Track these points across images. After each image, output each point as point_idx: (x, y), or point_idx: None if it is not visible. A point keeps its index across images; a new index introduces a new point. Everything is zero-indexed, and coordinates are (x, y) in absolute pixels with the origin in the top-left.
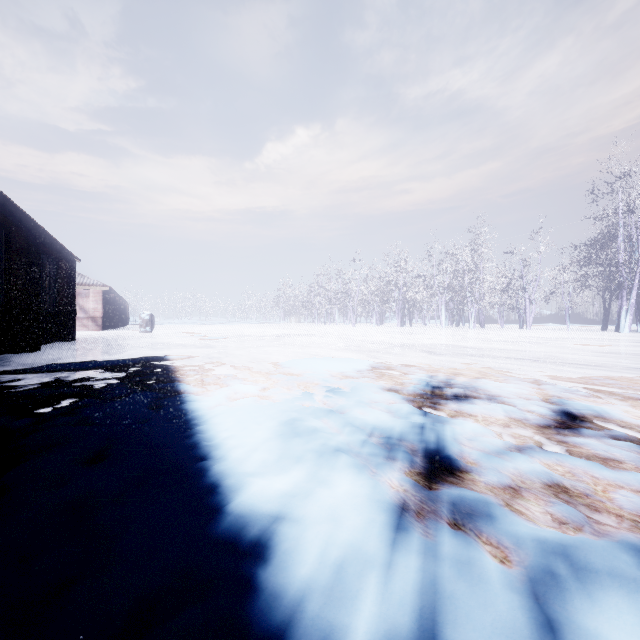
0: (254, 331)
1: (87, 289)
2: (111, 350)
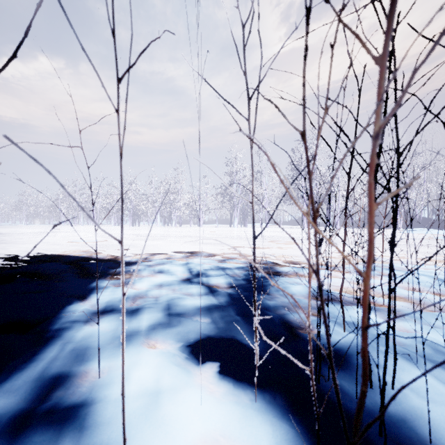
0: (5, 230)
1: None
2: None
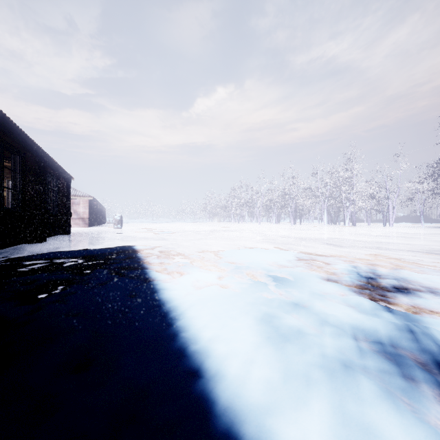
0: (191, 228)
1: (79, 199)
2: (95, 241)
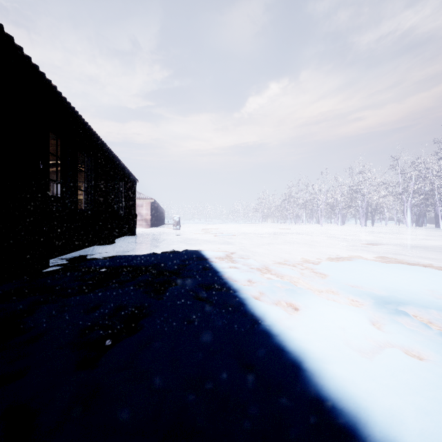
0: (248, 229)
1: (142, 201)
2: (159, 244)
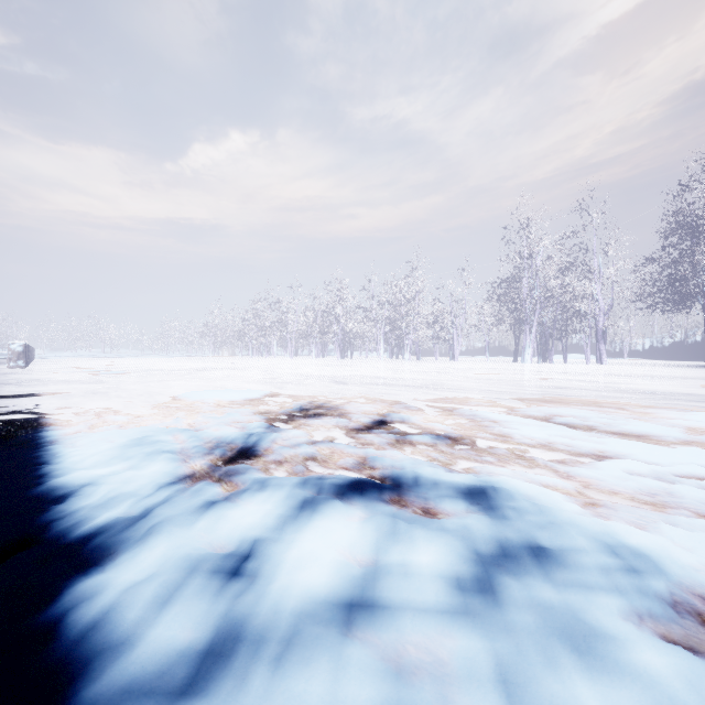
0: (170, 365)
1: None
2: None
